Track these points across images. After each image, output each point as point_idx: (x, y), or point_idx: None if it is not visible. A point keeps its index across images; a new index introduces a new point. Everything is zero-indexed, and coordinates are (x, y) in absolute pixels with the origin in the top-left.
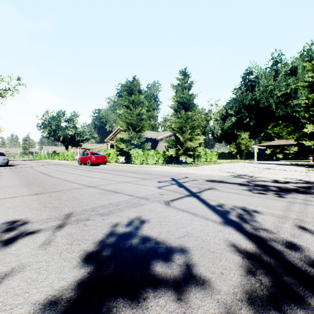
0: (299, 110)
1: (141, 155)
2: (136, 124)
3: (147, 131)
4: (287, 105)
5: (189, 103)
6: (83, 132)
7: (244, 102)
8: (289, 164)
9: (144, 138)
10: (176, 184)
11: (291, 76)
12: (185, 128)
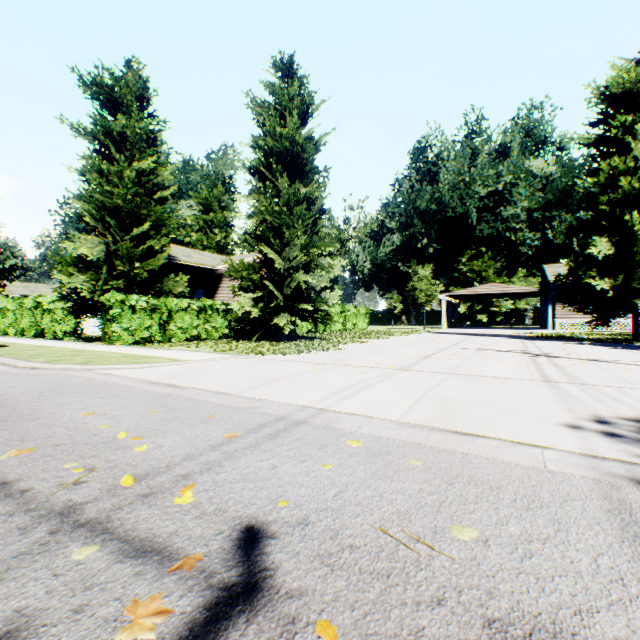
0: (516, 228)
1: (143, 314)
2: (135, 212)
3: (193, 251)
4: (496, 217)
5: (303, 158)
6: (2, 247)
7: (417, 205)
8: (537, 337)
9: (179, 265)
10: None
11: (499, 162)
12: (290, 231)
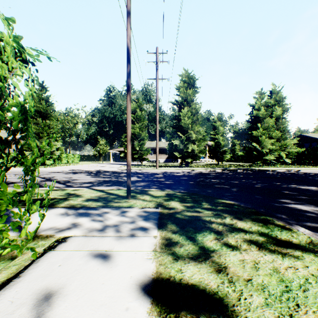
0: None
1: None
2: None
3: None
4: None
5: (47, 113)
6: None
7: (105, 114)
8: (124, 164)
9: None
10: None
11: None
12: (43, 134)
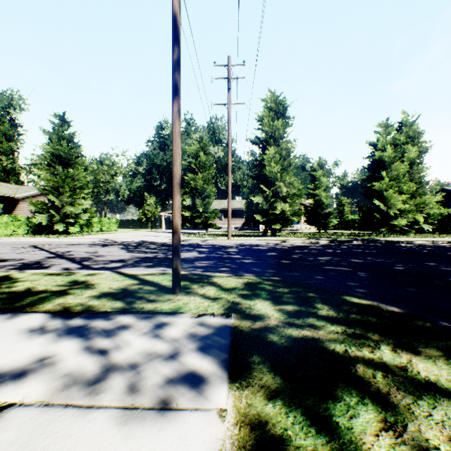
0: None
1: None
2: None
3: None
4: None
5: (70, 158)
6: None
7: (155, 161)
8: None
9: None
10: (33, 247)
11: None
12: (63, 189)
